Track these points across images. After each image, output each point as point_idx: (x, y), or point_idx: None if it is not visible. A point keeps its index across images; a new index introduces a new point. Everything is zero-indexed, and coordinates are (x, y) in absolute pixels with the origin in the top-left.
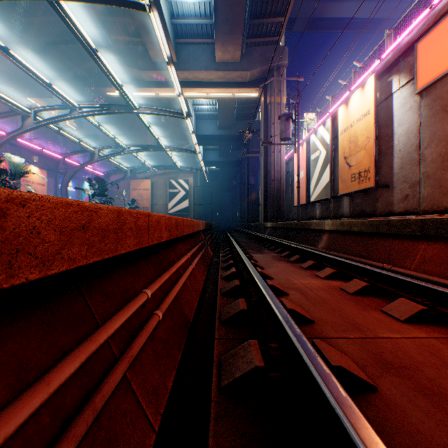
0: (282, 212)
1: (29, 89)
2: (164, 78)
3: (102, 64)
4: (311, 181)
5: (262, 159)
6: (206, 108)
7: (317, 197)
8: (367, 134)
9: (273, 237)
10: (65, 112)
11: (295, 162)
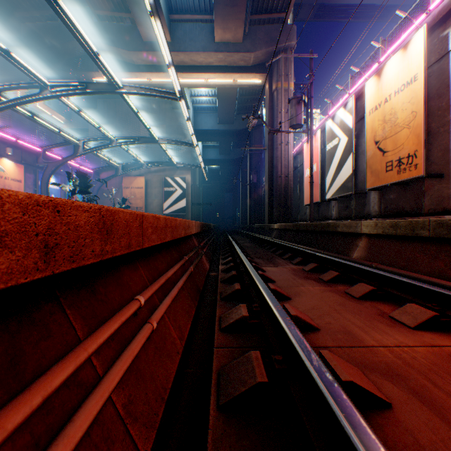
0: (290, 212)
1: (5, 73)
2: (156, 61)
3: (68, 20)
4: (327, 175)
5: (267, 153)
6: (205, 99)
7: (335, 193)
8: (413, 107)
9: (282, 241)
10: (51, 103)
11: (306, 155)
